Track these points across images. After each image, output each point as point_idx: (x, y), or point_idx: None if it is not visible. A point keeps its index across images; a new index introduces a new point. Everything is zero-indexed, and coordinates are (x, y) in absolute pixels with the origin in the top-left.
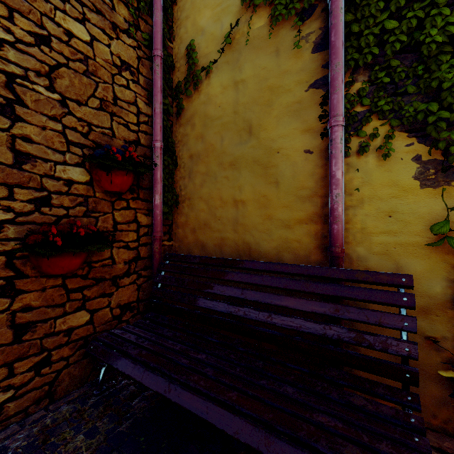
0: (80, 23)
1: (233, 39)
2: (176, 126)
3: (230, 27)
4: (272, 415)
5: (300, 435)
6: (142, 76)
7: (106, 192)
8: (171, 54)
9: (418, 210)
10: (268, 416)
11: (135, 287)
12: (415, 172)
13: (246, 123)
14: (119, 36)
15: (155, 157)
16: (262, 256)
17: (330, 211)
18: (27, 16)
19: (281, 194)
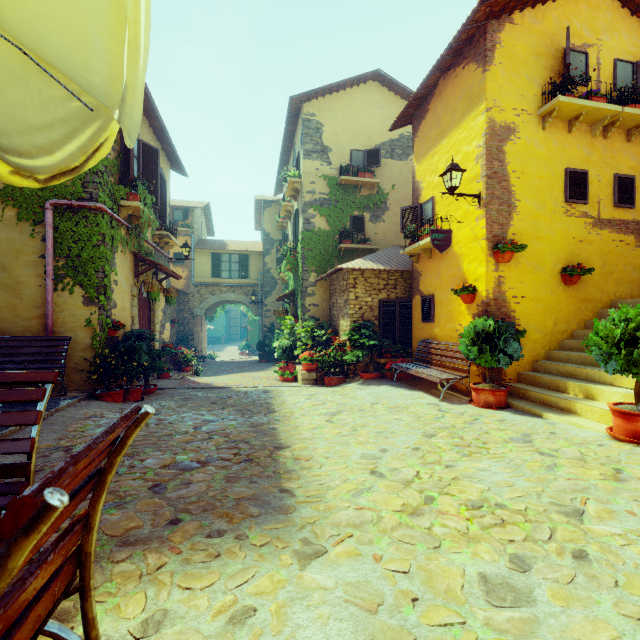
0: None
1: None
2: None
3: None
4: None
5: None
6: None
7: None
8: None
9: (83, 314)
10: None
11: None
12: (82, 300)
13: (1, 264)
14: None
15: None
16: (13, 335)
17: (47, 314)
18: None
19: (25, 304)
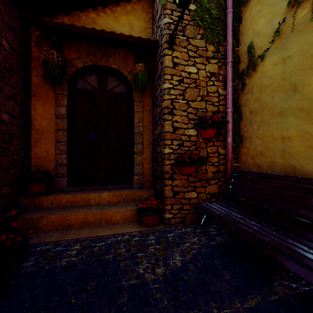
0: (193, 66)
1: (281, 31)
2: (241, 95)
3: (278, 24)
4: (288, 251)
5: (303, 262)
6: (221, 75)
7: (203, 138)
8: (238, 54)
9: None
10: (285, 251)
11: (217, 186)
12: None
13: (291, 84)
14: (209, 62)
15: (228, 117)
16: (305, 174)
17: None
18: (176, 75)
19: None
